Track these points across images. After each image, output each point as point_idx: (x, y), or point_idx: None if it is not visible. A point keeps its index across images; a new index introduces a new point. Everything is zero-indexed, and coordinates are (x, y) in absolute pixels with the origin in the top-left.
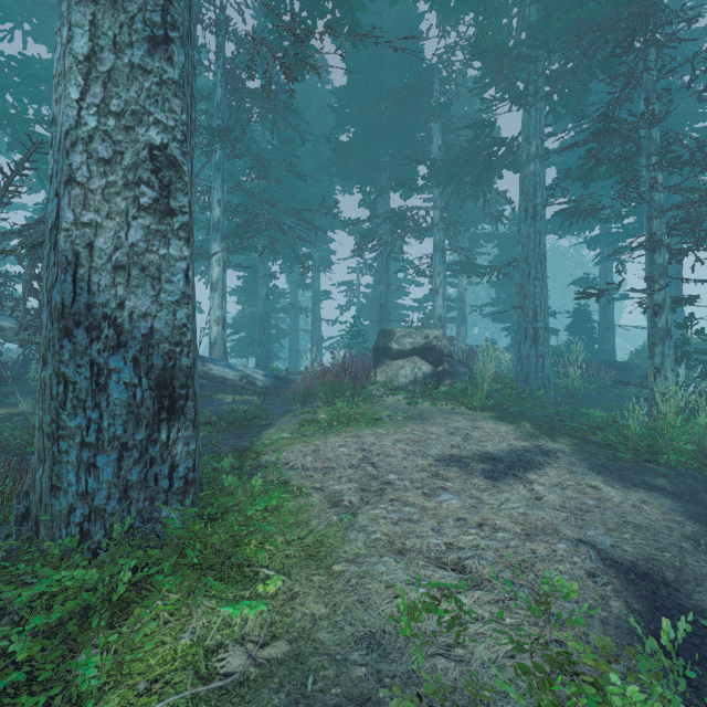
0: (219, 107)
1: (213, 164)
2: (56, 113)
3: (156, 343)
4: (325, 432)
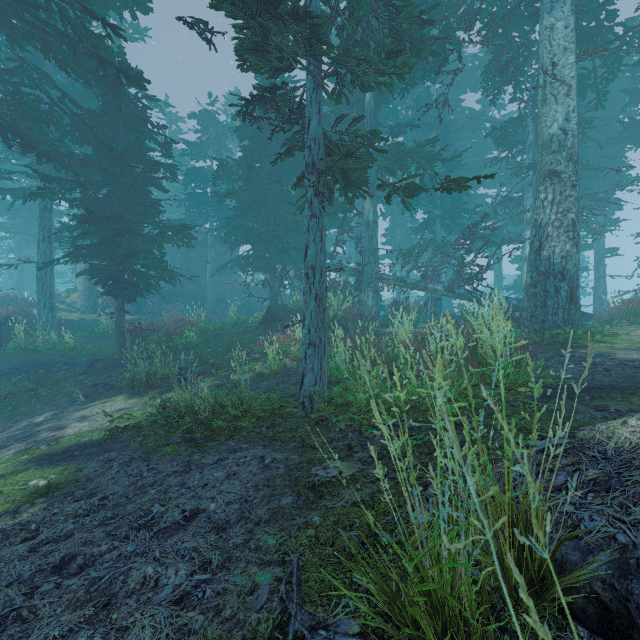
0: (531, 146)
1: (526, 182)
2: (537, 217)
3: (571, 279)
4: (635, 325)
